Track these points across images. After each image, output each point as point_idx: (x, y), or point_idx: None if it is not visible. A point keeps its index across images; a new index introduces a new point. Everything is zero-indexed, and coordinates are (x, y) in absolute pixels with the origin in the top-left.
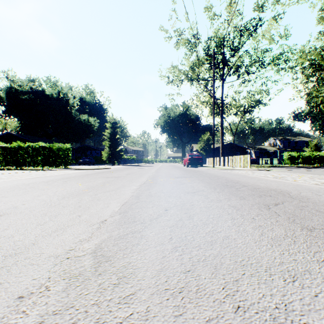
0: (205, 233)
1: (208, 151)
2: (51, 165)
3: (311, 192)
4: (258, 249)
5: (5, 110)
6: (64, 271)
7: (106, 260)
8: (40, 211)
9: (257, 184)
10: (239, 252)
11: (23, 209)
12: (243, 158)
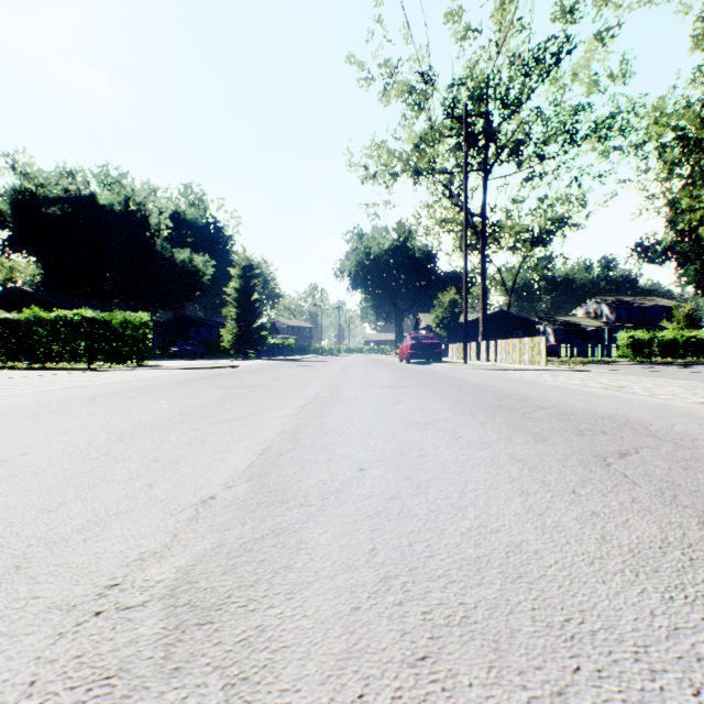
0: (459, 535)
1: (454, 329)
2: (109, 359)
3: (697, 424)
4: (602, 584)
5: (10, 239)
6: (79, 659)
7: (199, 622)
8: (57, 472)
9: (569, 402)
10: (553, 594)
11: (18, 468)
12: (531, 343)
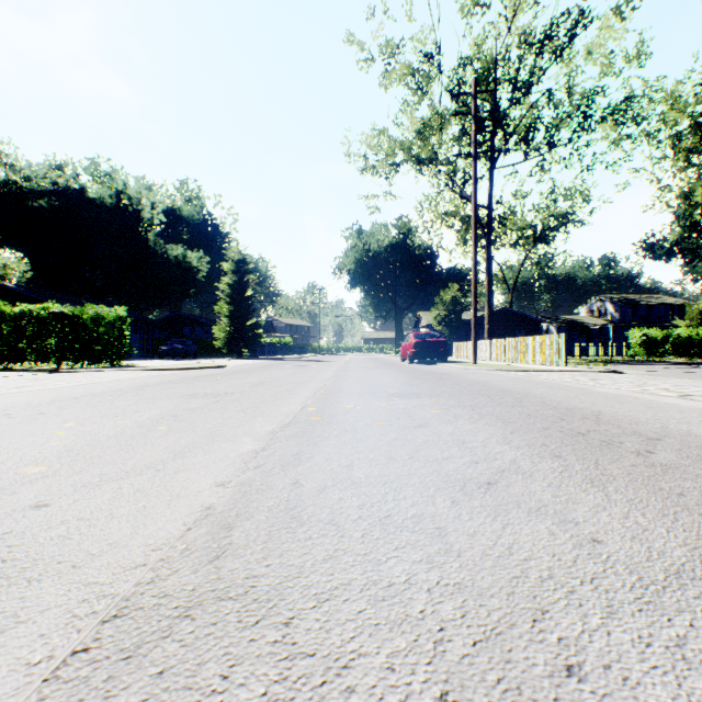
0: None
1: (456, 327)
2: (78, 359)
3: None
4: None
5: None
6: None
7: None
8: None
9: (678, 426)
10: None
11: None
12: (548, 341)
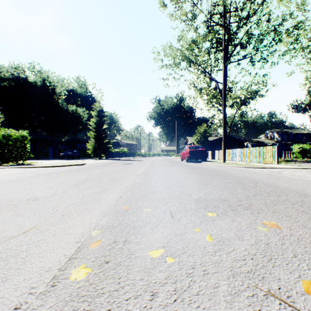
0: None
1: (205, 144)
2: None
3: None
4: None
5: None
6: None
7: None
8: None
9: None
10: None
11: None
12: (265, 150)
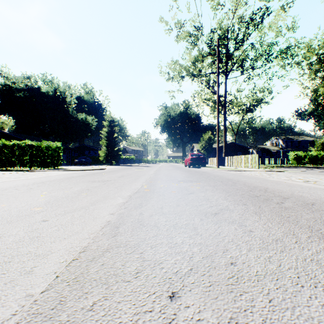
0: None
1: (210, 151)
2: (39, 165)
3: None
4: None
5: None
6: None
7: None
8: None
9: (298, 193)
10: None
11: None
12: (251, 157)
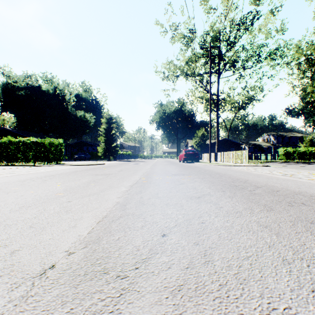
0: None
1: (203, 147)
2: (43, 160)
3: None
4: None
5: (1, 106)
6: None
7: None
8: None
9: (271, 183)
10: None
11: None
12: (241, 153)
